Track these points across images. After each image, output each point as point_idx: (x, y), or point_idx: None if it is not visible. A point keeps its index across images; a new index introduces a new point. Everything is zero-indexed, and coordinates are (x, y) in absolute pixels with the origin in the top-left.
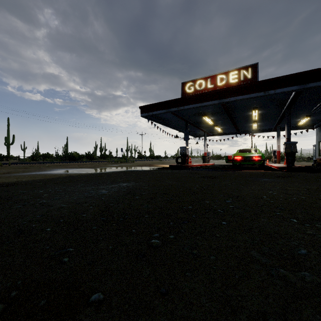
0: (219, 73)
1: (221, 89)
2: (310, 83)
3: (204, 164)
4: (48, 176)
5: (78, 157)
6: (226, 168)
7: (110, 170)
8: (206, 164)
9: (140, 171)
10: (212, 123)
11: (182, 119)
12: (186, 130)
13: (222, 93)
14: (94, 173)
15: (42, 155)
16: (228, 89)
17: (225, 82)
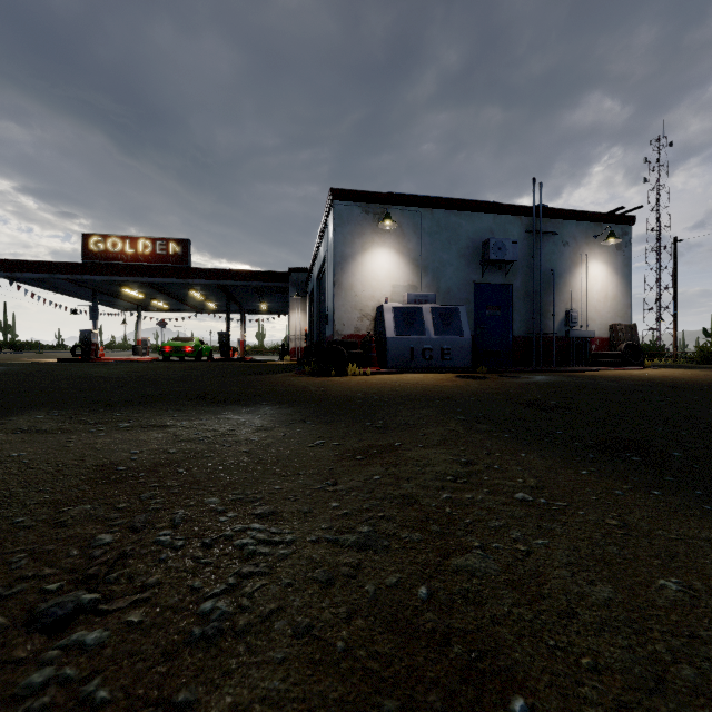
0: (143, 237)
1: (137, 265)
2: (222, 281)
3: (132, 358)
4: None
5: None
6: None
7: None
8: (137, 358)
9: (1, 364)
10: (142, 296)
11: (85, 287)
12: (93, 303)
13: (139, 270)
14: None
15: None
16: (146, 267)
17: (151, 251)
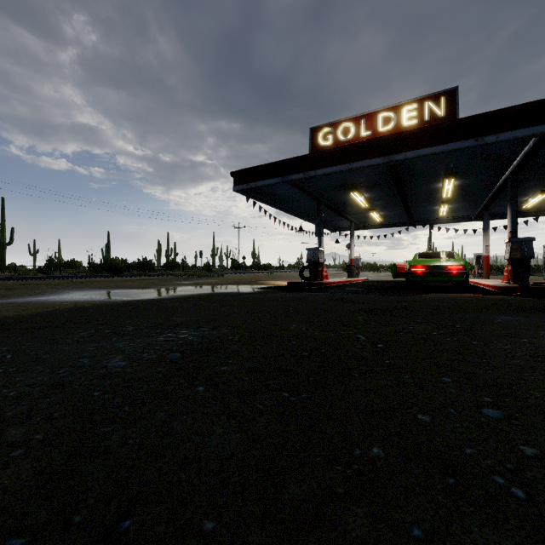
0: (383, 108)
1: (390, 135)
2: None
3: (351, 280)
4: (32, 309)
5: (124, 267)
6: (396, 288)
7: (172, 292)
8: (354, 279)
9: (230, 296)
10: (366, 204)
11: (311, 197)
12: (318, 217)
13: (391, 142)
14: (134, 301)
15: (63, 264)
16: (404, 134)
17: (394, 125)
